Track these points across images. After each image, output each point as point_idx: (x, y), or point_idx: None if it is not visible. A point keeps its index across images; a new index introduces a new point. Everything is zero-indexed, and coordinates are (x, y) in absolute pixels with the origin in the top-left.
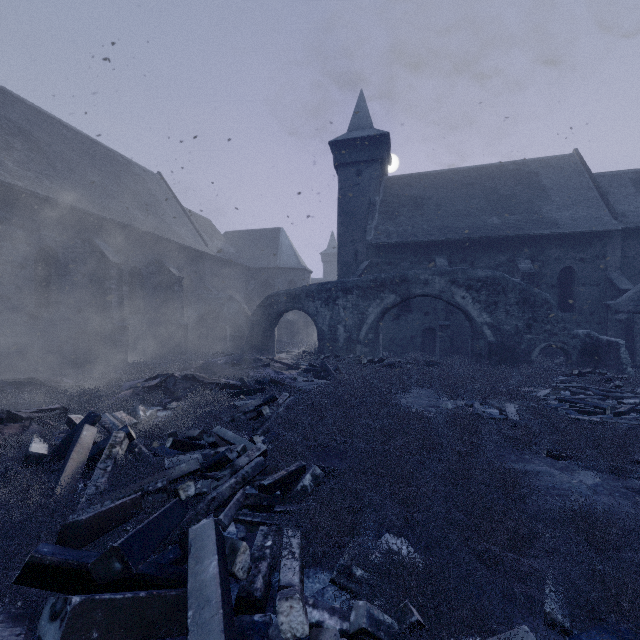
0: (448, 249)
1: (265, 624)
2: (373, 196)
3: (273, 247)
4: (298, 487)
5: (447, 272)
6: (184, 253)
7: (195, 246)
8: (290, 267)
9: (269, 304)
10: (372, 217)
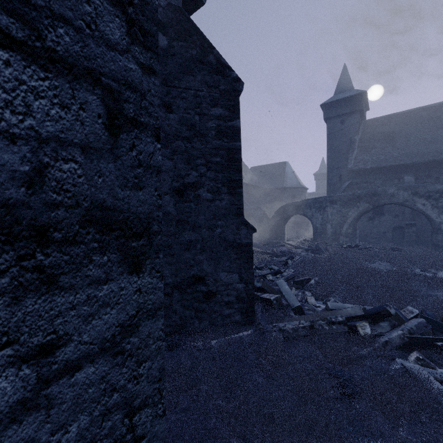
0: (415, 169)
1: (302, 304)
2: (353, 136)
3: (281, 174)
4: (309, 284)
5: (409, 187)
6: None
7: None
8: (293, 187)
9: (282, 211)
10: (352, 151)
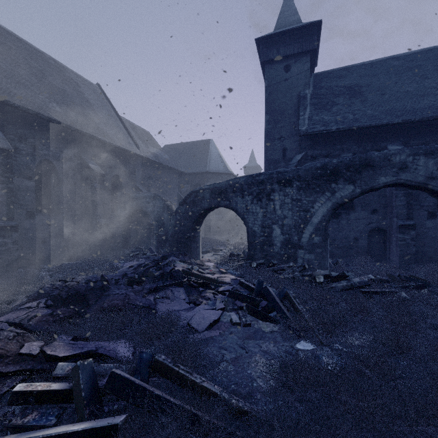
0: (403, 134)
1: None
2: (302, 90)
3: (203, 155)
4: None
5: None
6: (111, 152)
7: (123, 146)
8: (218, 172)
9: (192, 201)
10: (304, 108)
